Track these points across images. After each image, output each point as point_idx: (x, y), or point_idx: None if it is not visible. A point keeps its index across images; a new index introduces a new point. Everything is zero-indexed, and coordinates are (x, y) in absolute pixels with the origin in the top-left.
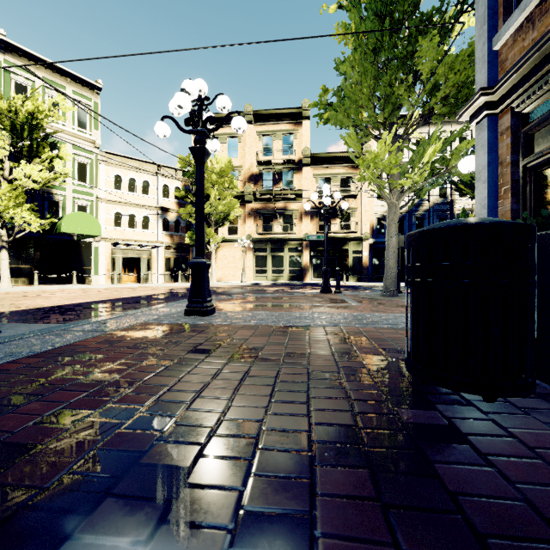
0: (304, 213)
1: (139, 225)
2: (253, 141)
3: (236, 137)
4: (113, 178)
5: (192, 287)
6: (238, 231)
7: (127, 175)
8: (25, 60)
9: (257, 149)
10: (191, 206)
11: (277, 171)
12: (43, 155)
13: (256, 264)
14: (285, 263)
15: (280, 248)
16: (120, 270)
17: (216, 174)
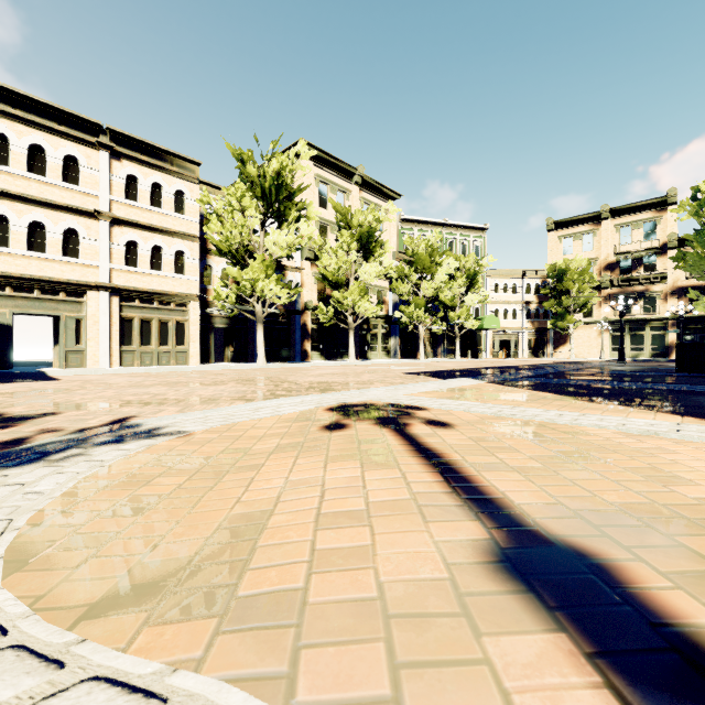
0: (670, 294)
1: (510, 316)
2: (609, 234)
3: (591, 233)
4: (494, 286)
5: (619, 356)
6: (593, 314)
7: (502, 282)
8: (453, 229)
9: (613, 241)
10: (553, 300)
11: (636, 257)
12: (475, 287)
13: (612, 342)
14: (646, 341)
15: (640, 328)
16: (497, 349)
17: (578, 274)
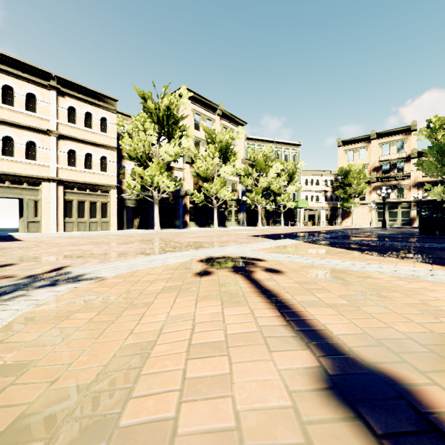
0: (412, 186)
1: (314, 200)
2: (375, 149)
3: (364, 148)
4: (305, 180)
5: (382, 224)
6: (366, 199)
7: (310, 178)
8: (279, 144)
9: (378, 153)
10: (341, 190)
11: (392, 163)
12: (293, 181)
13: (378, 216)
14: (398, 215)
15: (394, 207)
16: (307, 220)
17: (356, 173)
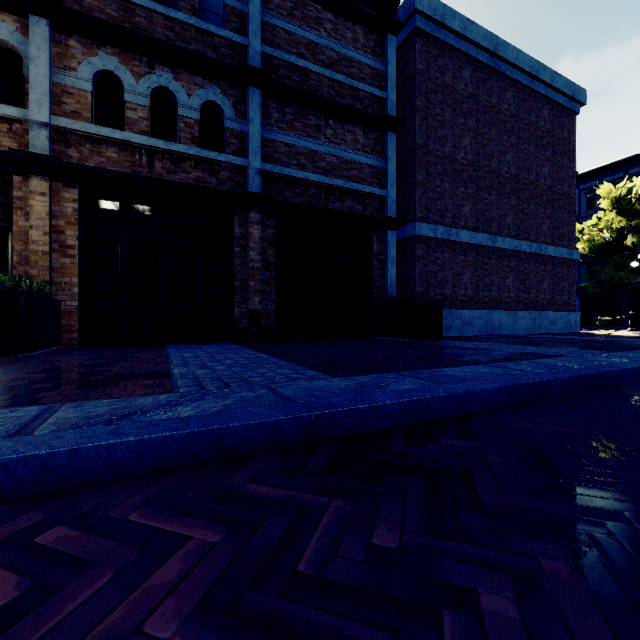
0: None
1: None
2: None
3: None
4: None
5: None
6: None
7: None
8: None
9: None
10: None
11: None
12: None
13: None
14: None
15: None
16: None
17: None
